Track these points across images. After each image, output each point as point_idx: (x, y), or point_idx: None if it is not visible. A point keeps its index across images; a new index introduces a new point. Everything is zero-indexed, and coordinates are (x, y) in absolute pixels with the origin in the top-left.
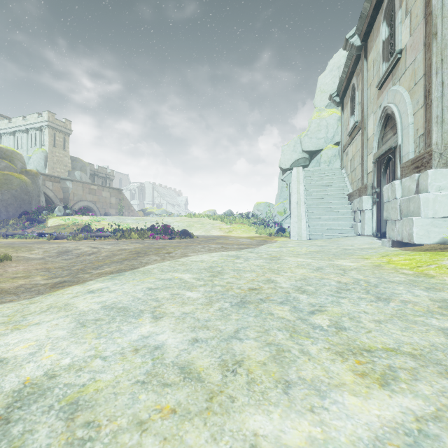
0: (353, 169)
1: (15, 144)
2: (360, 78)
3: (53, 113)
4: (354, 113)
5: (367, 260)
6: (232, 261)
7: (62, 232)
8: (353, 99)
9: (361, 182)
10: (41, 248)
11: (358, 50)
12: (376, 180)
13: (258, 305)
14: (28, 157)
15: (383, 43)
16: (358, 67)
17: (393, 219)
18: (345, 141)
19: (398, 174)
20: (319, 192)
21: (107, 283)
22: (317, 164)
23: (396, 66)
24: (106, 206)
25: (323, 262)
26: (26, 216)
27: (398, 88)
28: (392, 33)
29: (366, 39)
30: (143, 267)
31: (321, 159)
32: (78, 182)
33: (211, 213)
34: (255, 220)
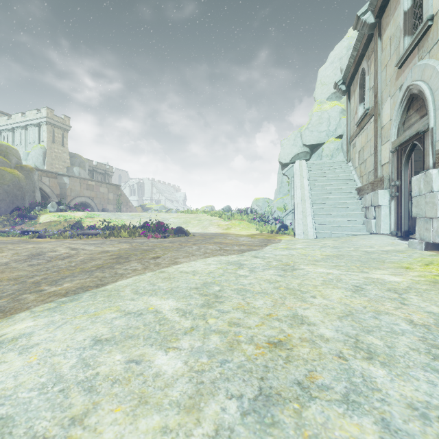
0: (362, 161)
1: (15, 140)
2: (371, 60)
3: (52, 109)
4: (363, 101)
5: (412, 272)
6: (233, 272)
7: (53, 229)
8: (362, 85)
9: (374, 174)
10: (12, 250)
11: (371, 29)
12: (396, 171)
13: (301, 413)
14: (27, 153)
15: (405, 14)
16: (369, 49)
17: (428, 216)
18: (352, 131)
19: (430, 163)
20: (324, 186)
21: (38, 322)
22: (318, 158)
23: (424, 37)
24: (104, 202)
25: (355, 274)
26: (18, 212)
27: (428, 61)
28: (417, 1)
29: (381, 15)
30: (114, 283)
31: (323, 153)
32: (75, 178)
33: (209, 209)
34: (254, 216)
